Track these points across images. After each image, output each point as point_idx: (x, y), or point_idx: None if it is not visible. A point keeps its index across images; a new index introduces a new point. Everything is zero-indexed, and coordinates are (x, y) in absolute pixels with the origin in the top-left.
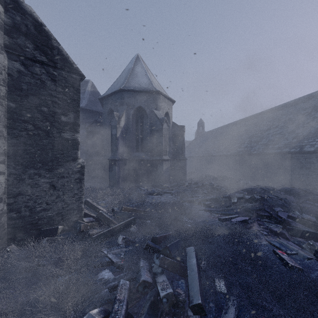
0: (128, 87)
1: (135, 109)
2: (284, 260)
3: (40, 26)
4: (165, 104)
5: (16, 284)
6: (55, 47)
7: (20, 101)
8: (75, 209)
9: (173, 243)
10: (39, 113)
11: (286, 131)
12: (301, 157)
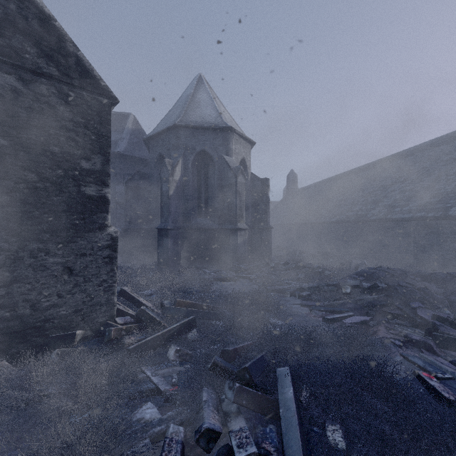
0: (187, 122)
1: (196, 154)
2: (435, 390)
3: (48, 19)
4: (241, 146)
5: (1, 429)
6: (72, 53)
7: (16, 136)
8: (103, 305)
9: (255, 360)
10: (46, 155)
11: (420, 187)
12: (444, 224)
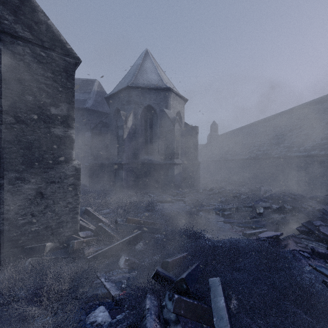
0: (136, 84)
1: (144, 107)
2: None
3: None
4: (177, 102)
5: None
6: (43, 21)
7: None
8: (69, 222)
9: (191, 271)
10: (22, 103)
11: (313, 132)
12: None
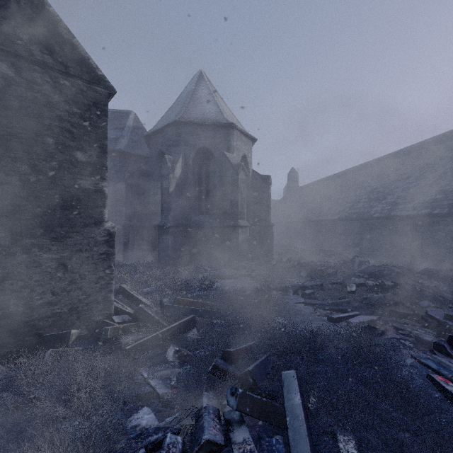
0: (187, 118)
1: (197, 150)
2: (452, 395)
3: (42, 4)
4: (242, 143)
5: None
6: (67, 41)
7: (8, 126)
8: (100, 303)
9: (259, 362)
10: (40, 147)
11: (425, 184)
12: (450, 221)
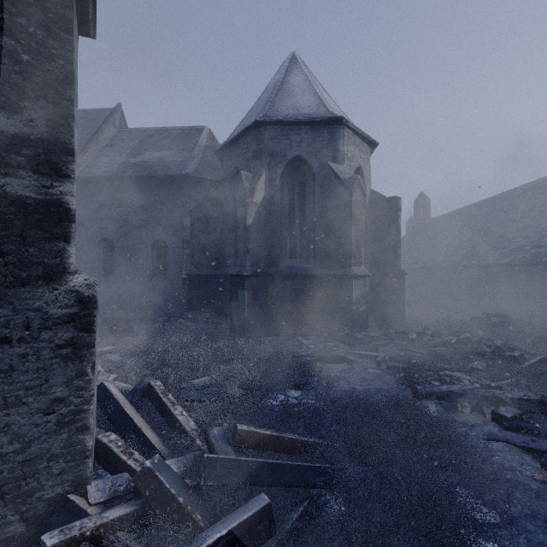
0: (273, 116)
1: (287, 163)
2: None
3: None
4: (355, 148)
5: None
6: None
7: None
8: (58, 457)
9: None
10: None
11: None
12: None
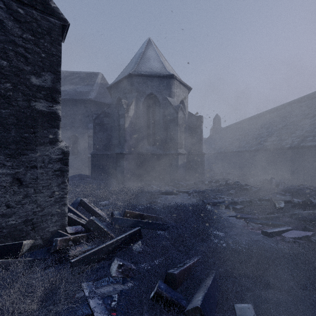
0: (139, 72)
1: (146, 96)
2: None
3: None
4: (180, 90)
5: None
6: None
7: None
8: (54, 215)
9: (207, 291)
10: None
11: None
12: None
